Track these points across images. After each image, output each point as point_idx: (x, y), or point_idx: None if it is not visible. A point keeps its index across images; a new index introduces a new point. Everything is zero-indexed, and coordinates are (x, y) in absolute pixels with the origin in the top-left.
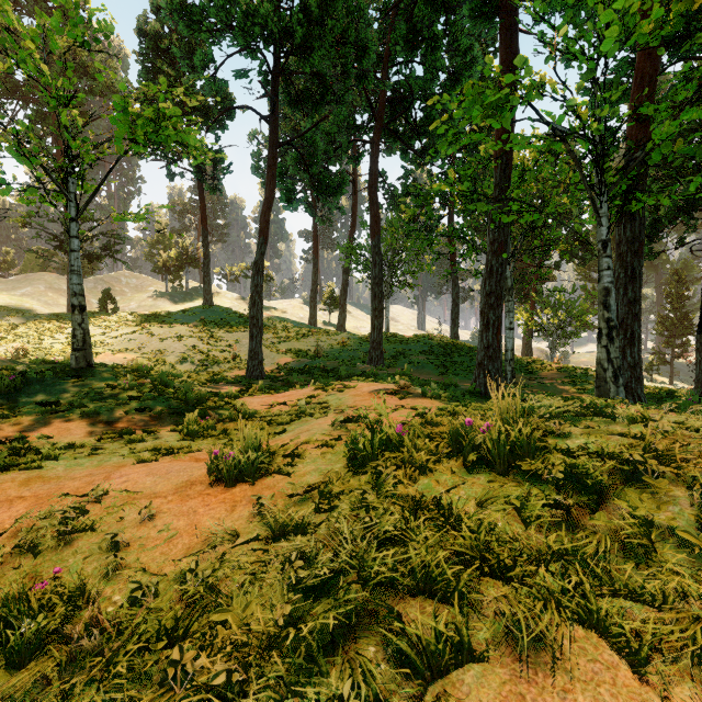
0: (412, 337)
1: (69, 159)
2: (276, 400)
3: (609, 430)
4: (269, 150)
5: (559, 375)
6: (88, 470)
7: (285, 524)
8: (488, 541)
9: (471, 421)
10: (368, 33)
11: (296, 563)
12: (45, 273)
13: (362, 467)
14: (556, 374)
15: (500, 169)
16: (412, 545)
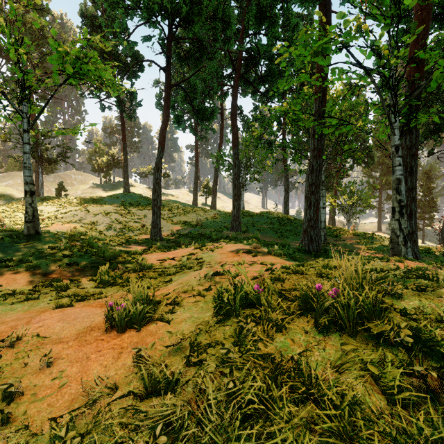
0: (259, 213)
1: (22, 89)
2: (168, 256)
3: (437, 292)
4: (165, 90)
5: (355, 238)
6: (17, 314)
7: (157, 381)
8: (353, 419)
9: (320, 286)
10: (230, 12)
11: (160, 439)
12: (21, 172)
13: (226, 318)
14: (353, 237)
15: (319, 101)
16: (278, 426)
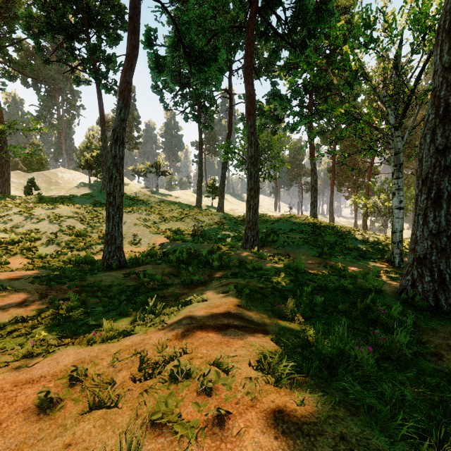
0: (281, 217)
1: None
2: None
3: None
4: None
5: None
6: None
7: None
8: None
9: None
10: None
11: None
12: None
13: None
14: None
15: None
16: None
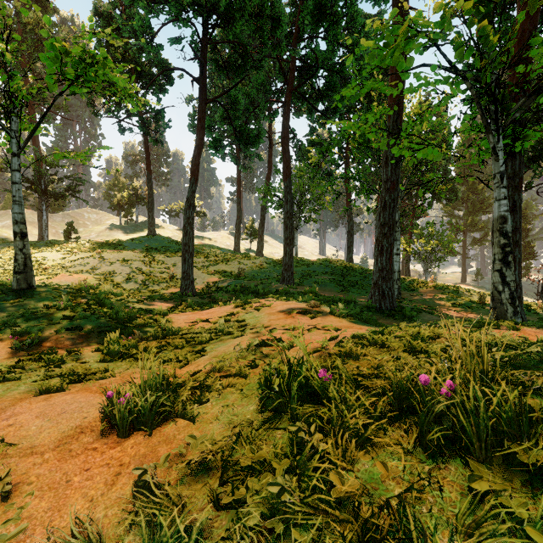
0: (317, 261)
1: (10, 99)
2: (200, 317)
3: None
4: (199, 106)
5: (436, 292)
6: None
7: None
8: None
9: (428, 380)
10: (281, 8)
11: None
12: None
13: (277, 417)
14: (433, 291)
15: (393, 119)
16: None
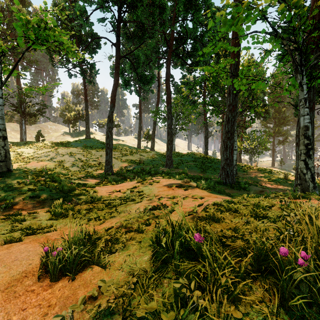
0: (186, 153)
1: None
2: (115, 189)
3: None
4: (115, 60)
5: (258, 172)
6: None
7: None
8: None
9: (287, 252)
10: (165, 0)
11: None
12: (11, 123)
13: (164, 267)
14: (256, 172)
15: (233, 68)
16: None
